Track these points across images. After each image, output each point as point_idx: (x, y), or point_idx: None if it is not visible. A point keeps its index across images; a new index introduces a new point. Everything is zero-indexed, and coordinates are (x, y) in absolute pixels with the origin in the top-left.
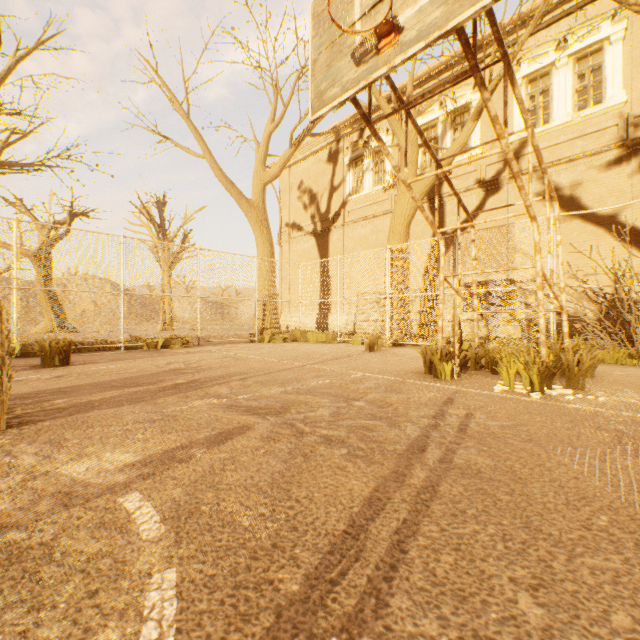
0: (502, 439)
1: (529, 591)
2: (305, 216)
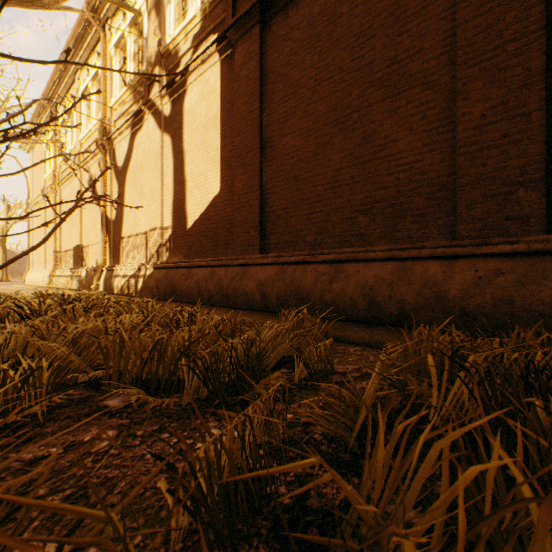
0: None
1: None
2: (38, 190)
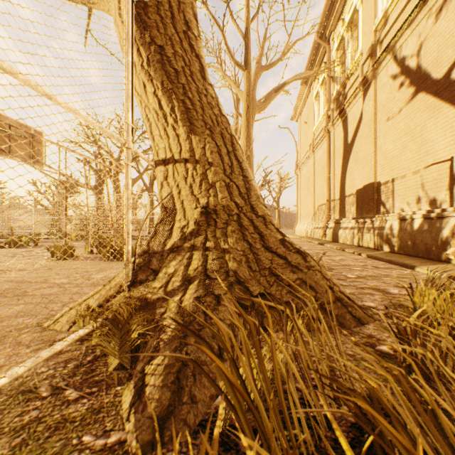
0: None
1: None
2: (304, 149)
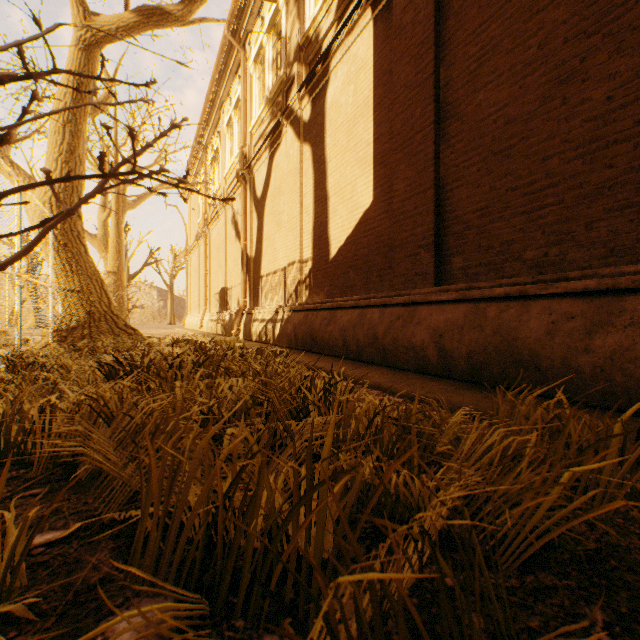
0: None
1: None
2: (193, 236)
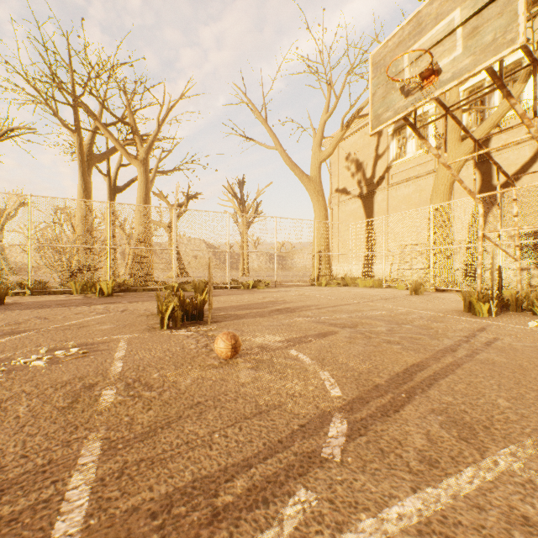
0: (520, 351)
1: (505, 399)
2: (352, 182)
